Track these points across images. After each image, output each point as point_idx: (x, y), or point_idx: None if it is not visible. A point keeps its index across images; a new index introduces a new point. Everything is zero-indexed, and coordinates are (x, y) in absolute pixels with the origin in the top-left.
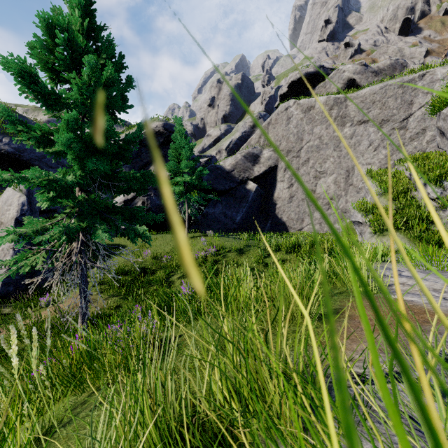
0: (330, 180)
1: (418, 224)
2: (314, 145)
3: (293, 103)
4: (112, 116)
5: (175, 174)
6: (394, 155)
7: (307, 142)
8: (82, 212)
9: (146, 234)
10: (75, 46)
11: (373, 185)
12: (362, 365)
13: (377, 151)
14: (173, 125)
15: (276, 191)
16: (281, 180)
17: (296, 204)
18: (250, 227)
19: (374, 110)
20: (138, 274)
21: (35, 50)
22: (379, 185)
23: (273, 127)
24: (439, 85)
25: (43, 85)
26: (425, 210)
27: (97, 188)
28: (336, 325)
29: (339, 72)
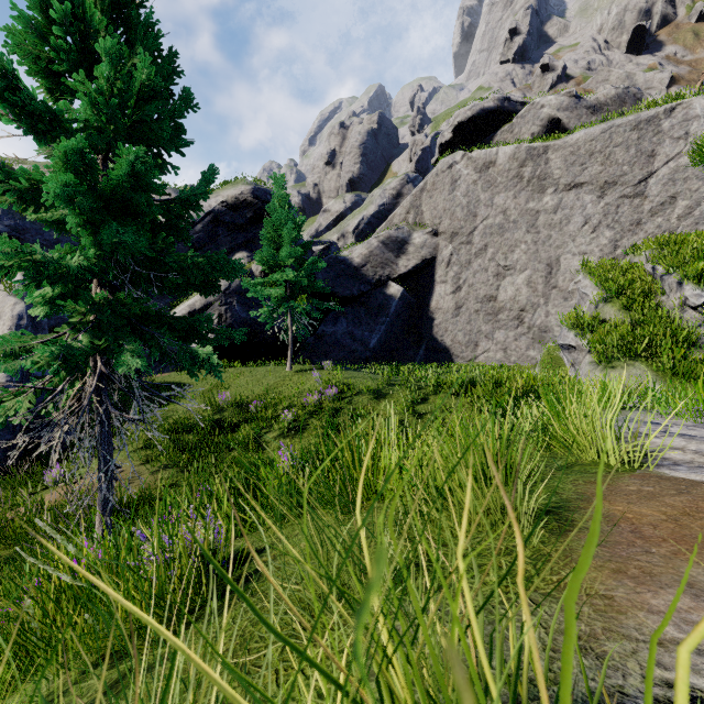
0: (520, 279)
1: (671, 348)
2: (495, 224)
3: (461, 158)
4: (157, 158)
5: (271, 269)
6: (624, 238)
7: (484, 219)
8: (101, 322)
9: (212, 360)
10: (87, 28)
11: (593, 287)
12: (696, 663)
13: (597, 233)
14: (268, 191)
15: (433, 298)
16: (442, 280)
17: (466, 318)
18: (392, 355)
19: (591, 167)
20: (209, 430)
21: (18, 39)
22: (602, 285)
23: (429, 196)
24: (698, 126)
25: (26, 95)
26: (680, 325)
27: (133, 284)
28: (583, 537)
29: (535, 107)
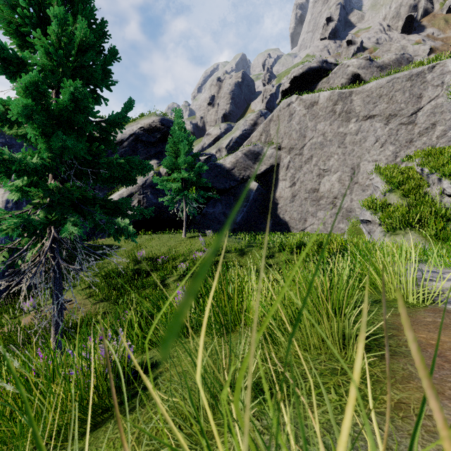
0: (334, 178)
1: (435, 222)
2: (318, 142)
3: (296, 99)
4: (93, 93)
5: (172, 171)
6: (402, 151)
7: (310, 139)
8: (53, 202)
9: (129, 228)
10: (43, 1)
11: (382, 182)
12: None
13: (384, 147)
14: (170, 120)
15: (277, 190)
16: (283, 178)
17: (298, 203)
18: (251, 227)
19: (380, 105)
20: (131, 276)
21: None
22: (388, 181)
23: (275, 124)
24: (450, 77)
25: (1, 46)
26: (440, 207)
27: (78, 178)
28: (401, 360)
29: (343, 67)
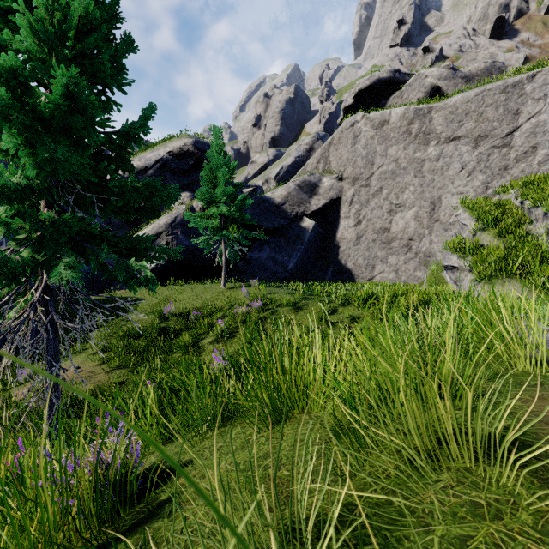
0: (409, 215)
1: (541, 267)
2: (389, 170)
3: (361, 118)
4: (101, 95)
5: (208, 205)
6: (494, 181)
7: (380, 167)
8: (44, 238)
9: (146, 273)
10: None
11: (471, 219)
12: None
13: (472, 176)
14: (206, 143)
15: (339, 230)
16: (346, 216)
17: (365, 246)
18: (306, 276)
19: (467, 124)
20: (156, 336)
21: None
22: (479, 217)
23: (335, 149)
24: None
25: None
26: (547, 249)
27: (83, 209)
28: None
29: (420, 77)
